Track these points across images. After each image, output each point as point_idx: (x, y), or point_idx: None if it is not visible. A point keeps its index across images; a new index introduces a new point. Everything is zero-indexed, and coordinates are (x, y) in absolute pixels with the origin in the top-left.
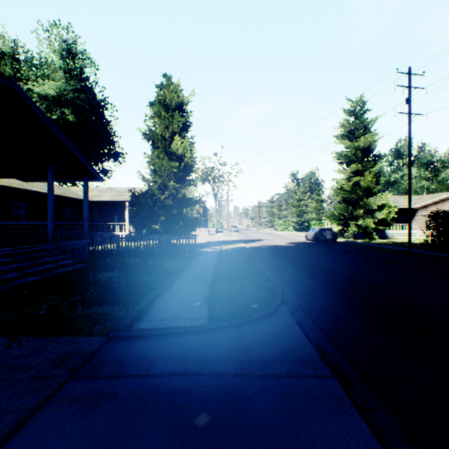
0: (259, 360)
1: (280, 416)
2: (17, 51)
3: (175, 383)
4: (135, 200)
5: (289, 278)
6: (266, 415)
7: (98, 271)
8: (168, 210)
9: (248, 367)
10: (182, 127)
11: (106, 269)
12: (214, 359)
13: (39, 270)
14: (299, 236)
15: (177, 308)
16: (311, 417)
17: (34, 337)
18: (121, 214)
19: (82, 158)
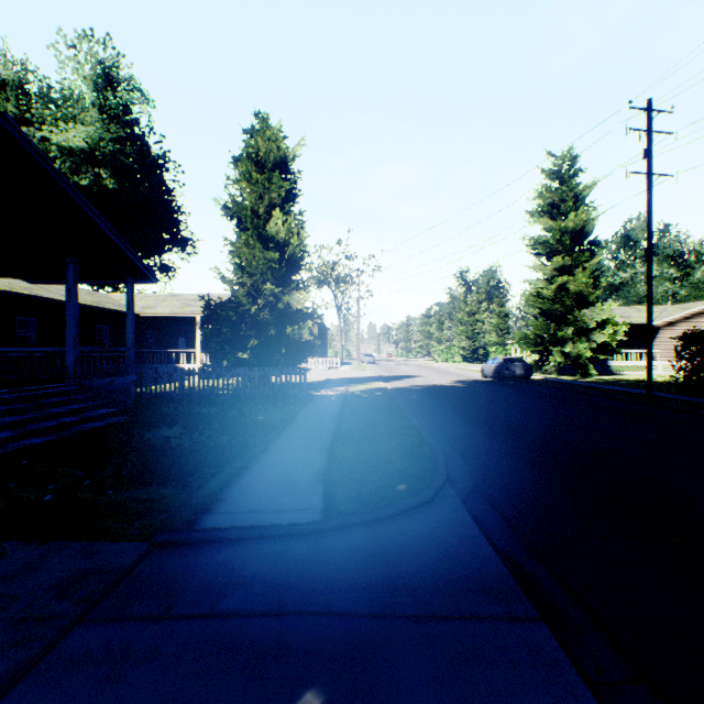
0: (409, 588)
1: (449, 699)
2: (26, 79)
3: (262, 631)
4: (211, 313)
5: (457, 440)
6: (423, 697)
7: (148, 428)
8: (262, 328)
9: (389, 600)
10: (285, 196)
11: (162, 424)
12: (331, 585)
13: (50, 426)
14: (471, 370)
15: (272, 491)
16: (506, 702)
17: (27, 543)
18: (190, 335)
19: (123, 246)
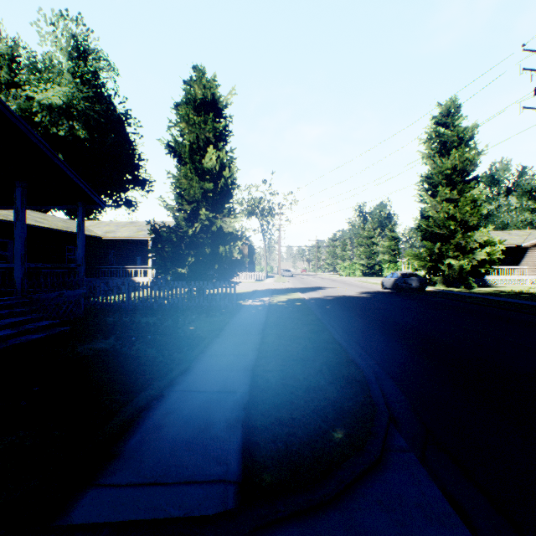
0: None
1: None
2: (17, 52)
3: None
4: (155, 235)
5: (381, 356)
6: None
7: (83, 340)
8: (199, 248)
9: None
10: (219, 136)
11: (99, 335)
12: None
13: None
14: (371, 282)
15: (180, 440)
16: None
17: None
18: (146, 255)
19: (71, 173)
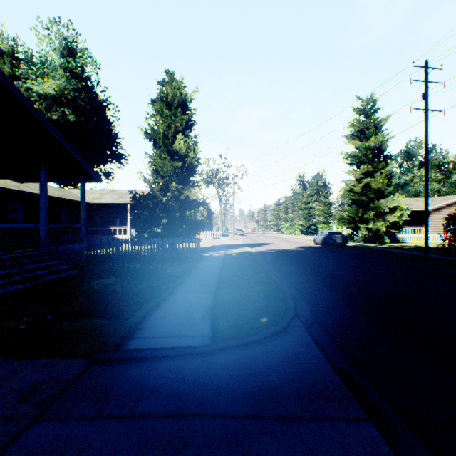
0: (272, 395)
1: None
2: (17, 50)
3: (167, 429)
4: (136, 202)
5: (300, 286)
6: None
7: (93, 278)
8: (170, 212)
9: (259, 404)
10: (185, 125)
11: (103, 275)
12: (217, 392)
13: (28, 277)
14: (306, 239)
15: (176, 322)
16: None
17: (5, 360)
18: (123, 217)
19: (78, 157)
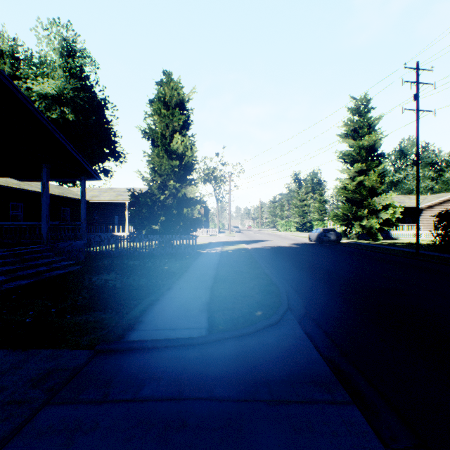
0: (265, 381)
1: None
2: (17, 50)
3: (167, 411)
4: (135, 200)
5: (294, 282)
6: None
7: (94, 274)
8: (168, 210)
9: (252, 389)
10: (183, 125)
11: (103, 272)
12: (213, 379)
13: (31, 273)
14: (301, 236)
15: (174, 316)
16: None
17: (14, 350)
18: (122, 214)
19: (78, 156)
